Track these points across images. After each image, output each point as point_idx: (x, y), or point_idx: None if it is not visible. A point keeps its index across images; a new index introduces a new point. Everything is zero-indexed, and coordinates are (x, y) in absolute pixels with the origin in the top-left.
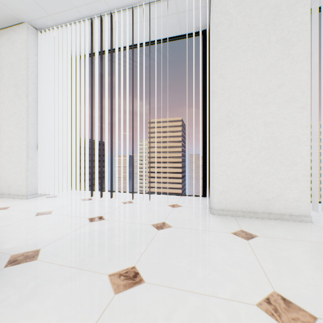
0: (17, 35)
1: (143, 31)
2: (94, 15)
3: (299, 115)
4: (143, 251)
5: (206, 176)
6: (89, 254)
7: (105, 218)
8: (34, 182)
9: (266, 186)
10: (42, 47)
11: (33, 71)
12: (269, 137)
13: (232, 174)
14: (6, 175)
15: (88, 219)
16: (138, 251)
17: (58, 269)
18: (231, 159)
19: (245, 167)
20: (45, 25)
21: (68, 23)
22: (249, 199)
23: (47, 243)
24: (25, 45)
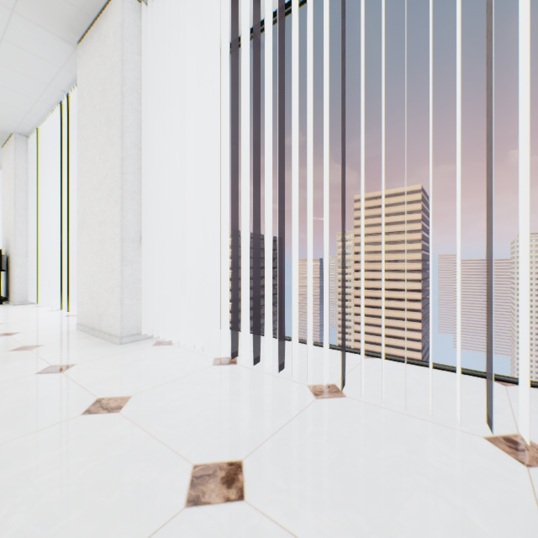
0: (110, 23)
1: None
2: None
3: None
4: None
5: None
6: None
7: (245, 488)
8: (135, 310)
9: None
10: (151, 38)
11: (133, 86)
12: None
13: None
14: (97, 294)
15: (187, 478)
16: None
17: None
18: None
19: None
20: None
21: None
22: None
23: None
24: (118, 36)
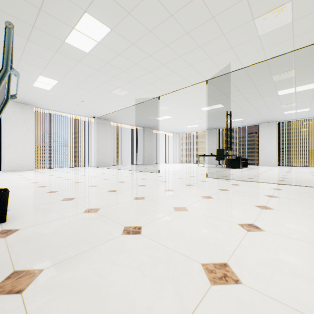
0: None
1: None
2: None
3: (31, 146)
4: None
5: (0, 163)
6: None
7: None
8: None
9: (23, 163)
10: None
11: None
12: (23, 151)
13: (12, 160)
14: None
15: None
16: None
17: None
18: (11, 156)
19: (16, 158)
20: None
21: None
22: (17, 167)
23: None
24: None
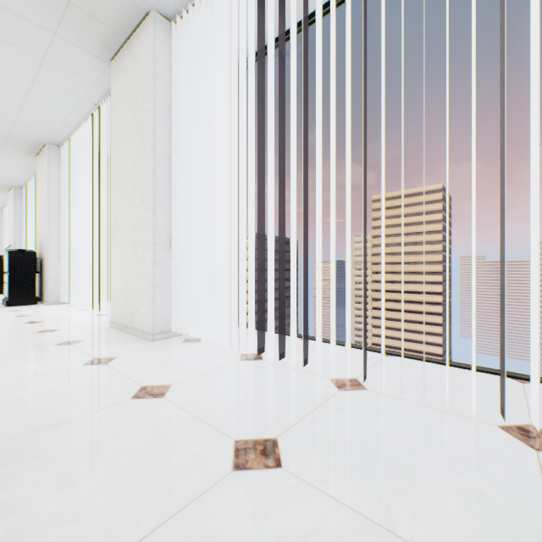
0: (142, 42)
1: None
2: None
3: None
4: None
5: None
6: None
7: (281, 459)
8: (166, 309)
9: None
10: (180, 54)
11: (164, 100)
12: None
13: None
14: (129, 294)
15: (231, 450)
16: None
17: None
18: None
19: None
20: (180, 4)
21: None
22: None
23: None
24: (151, 54)
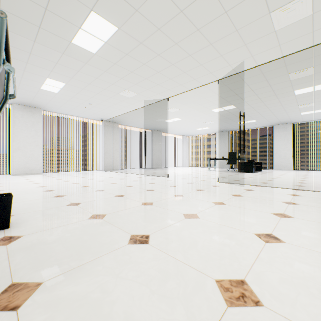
0: None
1: None
2: None
3: (40, 149)
4: None
5: (9, 166)
6: None
7: None
8: None
9: (31, 167)
10: None
11: None
12: (32, 154)
13: (20, 164)
14: None
15: None
16: None
17: None
18: (20, 160)
19: (25, 162)
20: None
21: None
22: (26, 170)
23: None
24: None
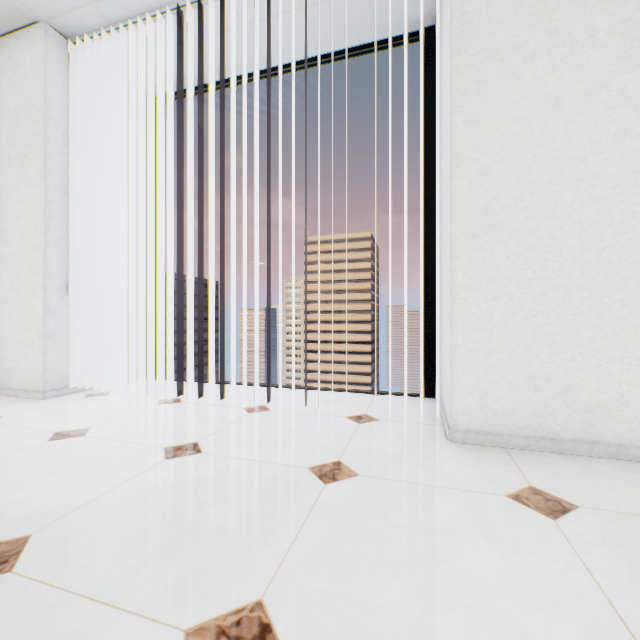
0: (25, 50)
1: (291, 34)
2: (184, 0)
3: None
4: (286, 549)
5: (430, 352)
6: (146, 556)
7: (202, 449)
8: (61, 363)
9: (584, 378)
10: (78, 77)
11: (58, 126)
12: (591, 260)
13: (500, 348)
14: (2, 348)
15: (163, 452)
16: (273, 547)
17: (55, 605)
18: (496, 313)
19: (531, 331)
20: (82, 28)
21: (131, 22)
22: (540, 408)
23: (53, 516)
24: (41, 71)
